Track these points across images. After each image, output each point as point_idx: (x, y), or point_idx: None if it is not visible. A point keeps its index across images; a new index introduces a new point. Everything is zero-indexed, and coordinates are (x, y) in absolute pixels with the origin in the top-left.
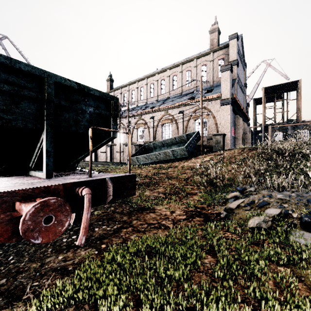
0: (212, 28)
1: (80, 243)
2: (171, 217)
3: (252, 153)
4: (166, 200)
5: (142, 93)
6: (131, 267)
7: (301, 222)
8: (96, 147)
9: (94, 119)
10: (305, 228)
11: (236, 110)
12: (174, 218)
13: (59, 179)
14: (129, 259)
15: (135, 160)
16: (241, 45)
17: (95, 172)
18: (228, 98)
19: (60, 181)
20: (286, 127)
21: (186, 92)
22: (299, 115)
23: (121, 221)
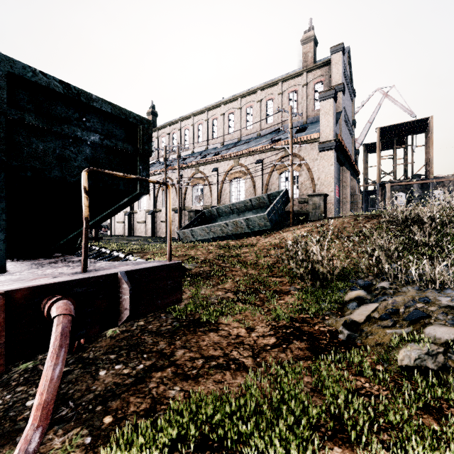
0: (306, 37)
1: (23, 453)
2: (248, 341)
3: (372, 223)
4: (238, 306)
5: (201, 133)
6: None
7: None
8: (109, 211)
9: (102, 158)
10: None
11: (341, 159)
12: (254, 343)
13: (14, 276)
14: None
15: (189, 234)
16: (348, 63)
17: (120, 254)
18: (331, 141)
19: (6, 284)
20: (411, 186)
21: (266, 131)
22: (429, 169)
23: (154, 353)
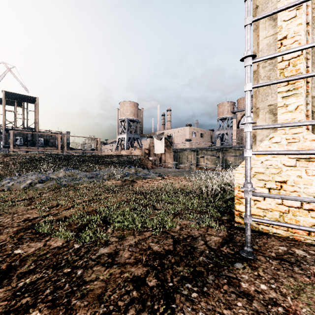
0: None
1: None
2: None
3: (7, 158)
4: None
5: None
6: None
7: (38, 182)
8: None
9: None
10: (40, 183)
11: None
12: None
13: None
14: None
15: None
16: None
17: None
18: None
19: None
20: (27, 133)
21: None
22: (37, 126)
23: None
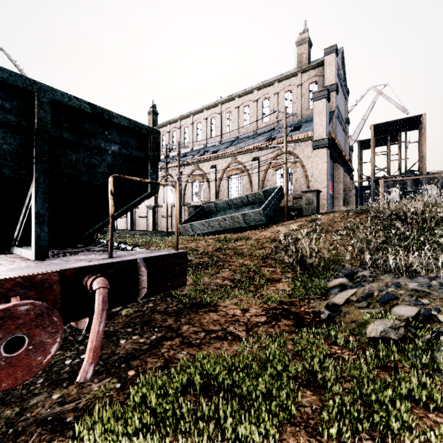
0: (300, 39)
1: (83, 379)
2: (243, 319)
3: (361, 218)
4: (235, 291)
5: (199, 132)
6: (176, 414)
7: None
8: (124, 209)
9: (120, 164)
10: None
11: (335, 156)
12: (248, 321)
13: (57, 261)
14: (172, 400)
15: (189, 229)
16: (341, 64)
17: (127, 246)
18: (324, 139)
19: (56, 265)
20: (405, 181)
21: (262, 130)
22: (422, 165)
23: (164, 327)
